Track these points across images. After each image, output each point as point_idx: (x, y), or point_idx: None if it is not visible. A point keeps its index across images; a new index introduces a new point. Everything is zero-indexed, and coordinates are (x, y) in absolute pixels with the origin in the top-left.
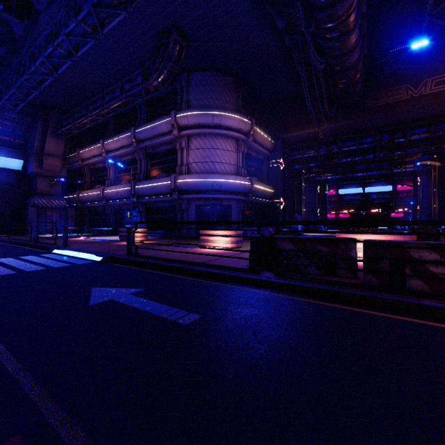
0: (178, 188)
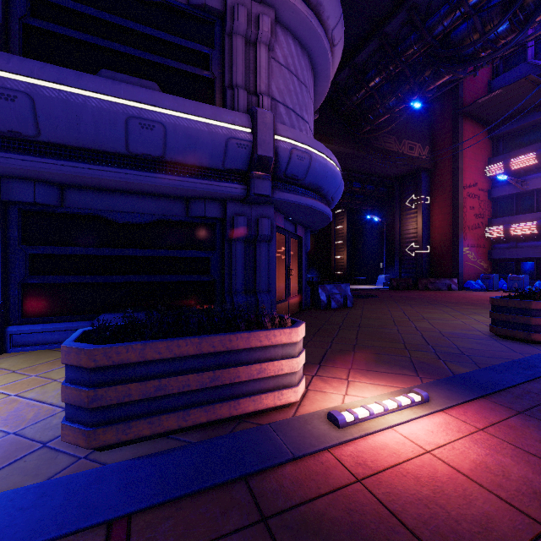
0: (276, 163)
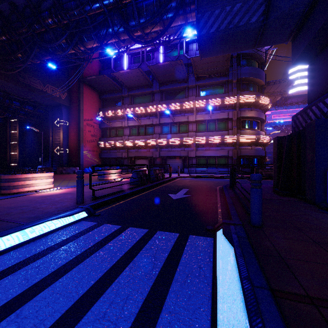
0: None
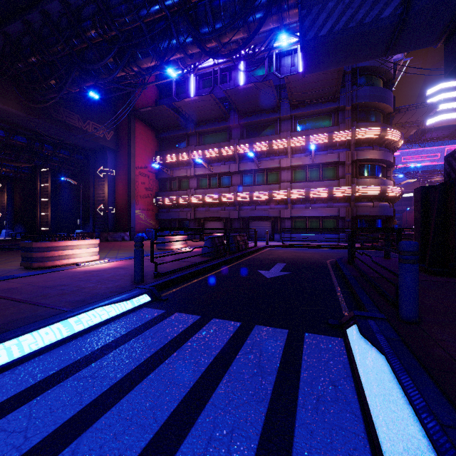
0: None
